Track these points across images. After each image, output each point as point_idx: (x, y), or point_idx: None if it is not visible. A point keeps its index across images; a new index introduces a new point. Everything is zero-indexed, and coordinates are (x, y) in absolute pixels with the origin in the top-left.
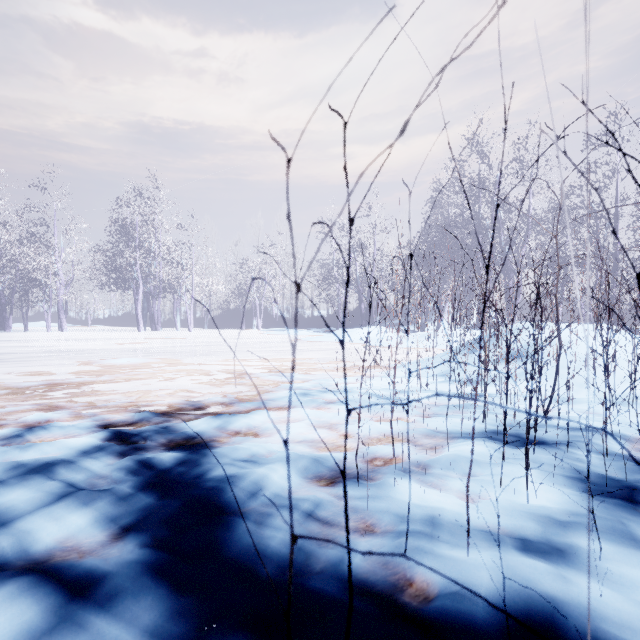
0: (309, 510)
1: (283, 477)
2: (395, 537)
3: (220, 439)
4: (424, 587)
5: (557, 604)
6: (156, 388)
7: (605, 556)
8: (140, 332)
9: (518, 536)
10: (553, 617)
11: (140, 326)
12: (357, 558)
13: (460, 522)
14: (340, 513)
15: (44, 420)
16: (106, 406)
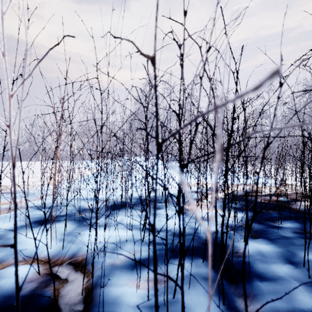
0: None
1: None
2: None
3: None
4: None
5: None
6: None
7: None
8: None
9: None
10: None
11: None
12: None
13: None
14: None
15: None
16: None
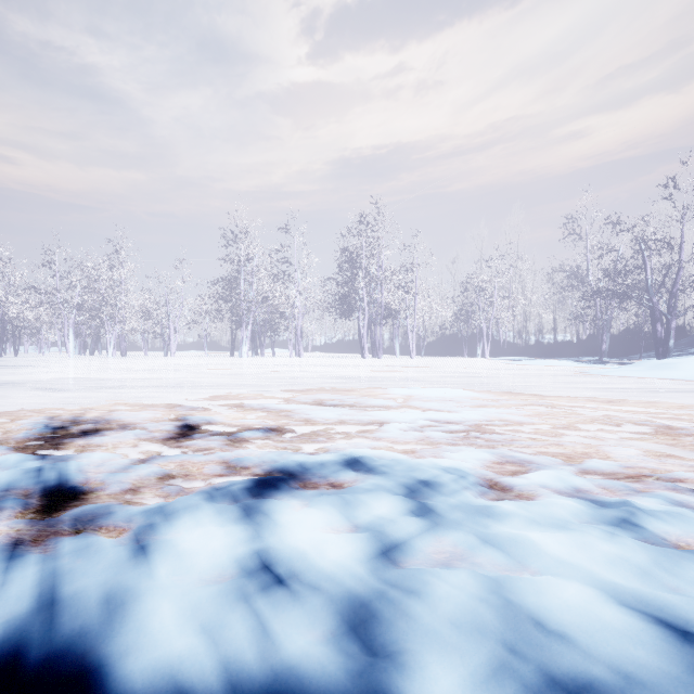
0: None
1: None
2: None
3: None
4: None
5: None
6: (580, 441)
7: None
8: (365, 359)
9: None
10: None
11: (365, 353)
12: None
13: None
14: None
15: (572, 489)
16: (600, 471)
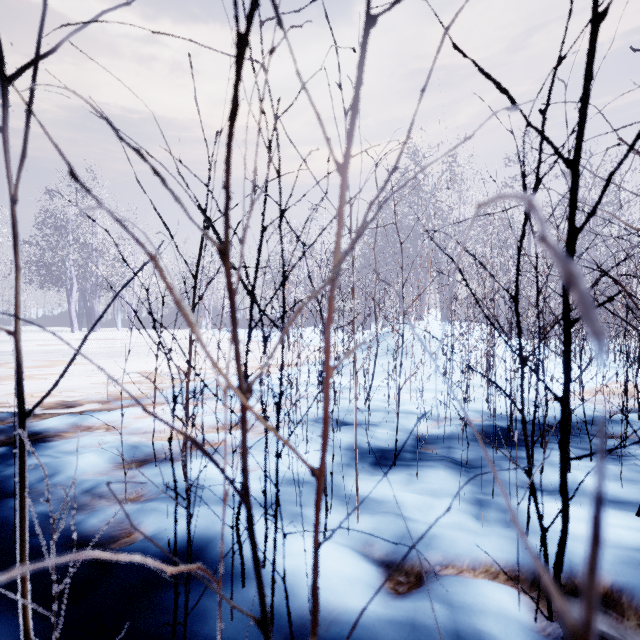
0: (90, 487)
1: (90, 462)
2: (147, 502)
3: (66, 434)
4: (139, 536)
5: (219, 536)
6: (43, 389)
7: (304, 503)
8: (74, 333)
9: (254, 495)
10: (208, 545)
11: (74, 326)
12: (97, 519)
13: (216, 487)
14: (119, 488)
15: None
16: None
